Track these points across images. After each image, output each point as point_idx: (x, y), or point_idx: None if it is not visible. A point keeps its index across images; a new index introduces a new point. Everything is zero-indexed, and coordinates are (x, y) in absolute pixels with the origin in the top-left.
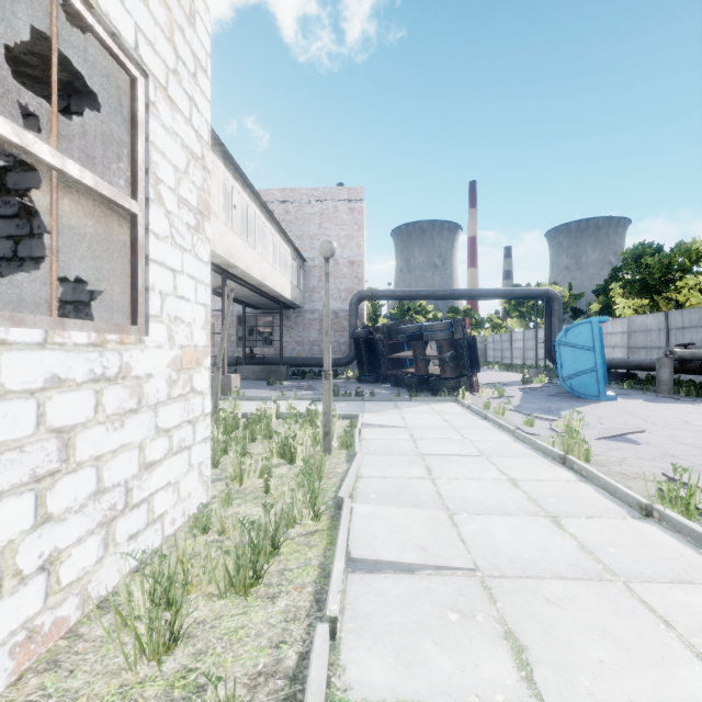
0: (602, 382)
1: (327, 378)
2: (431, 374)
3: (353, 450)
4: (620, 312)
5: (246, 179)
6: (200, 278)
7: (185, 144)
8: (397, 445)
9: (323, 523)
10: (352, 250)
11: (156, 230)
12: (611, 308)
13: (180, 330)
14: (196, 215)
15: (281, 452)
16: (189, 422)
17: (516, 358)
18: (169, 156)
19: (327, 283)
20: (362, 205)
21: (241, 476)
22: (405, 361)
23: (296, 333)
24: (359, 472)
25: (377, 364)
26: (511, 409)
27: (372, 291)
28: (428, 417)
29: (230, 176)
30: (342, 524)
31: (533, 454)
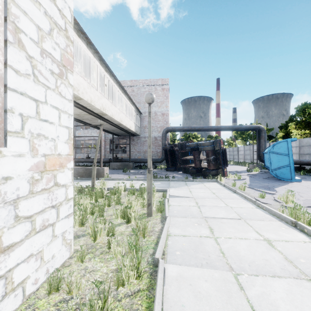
0: (293, 172)
1: (149, 172)
2: (202, 167)
3: (164, 213)
4: (294, 136)
5: (111, 71)
6: (63, 109)
7: (49, 14)
8: (189, 210)
9: (143, 282)
10: (163, 108)
11: (15, 67)
12: (289, 135)
13: (43, 143)
14: (60, 66)
15: (122, 215)
16: (52, 207)
17: (240, 159)
18: (31, 16)
19: (149, 118)
20: (168, 87)
21: (95, 235)
22: (189, 160)
23: (137, 147)
24: (168, 230)
25: (175, 162)
26: (247, 187)
27: (173, 127)
28: (203, 191)
29: (103, 69)
30: (157, 292)
31: (272, 218)
